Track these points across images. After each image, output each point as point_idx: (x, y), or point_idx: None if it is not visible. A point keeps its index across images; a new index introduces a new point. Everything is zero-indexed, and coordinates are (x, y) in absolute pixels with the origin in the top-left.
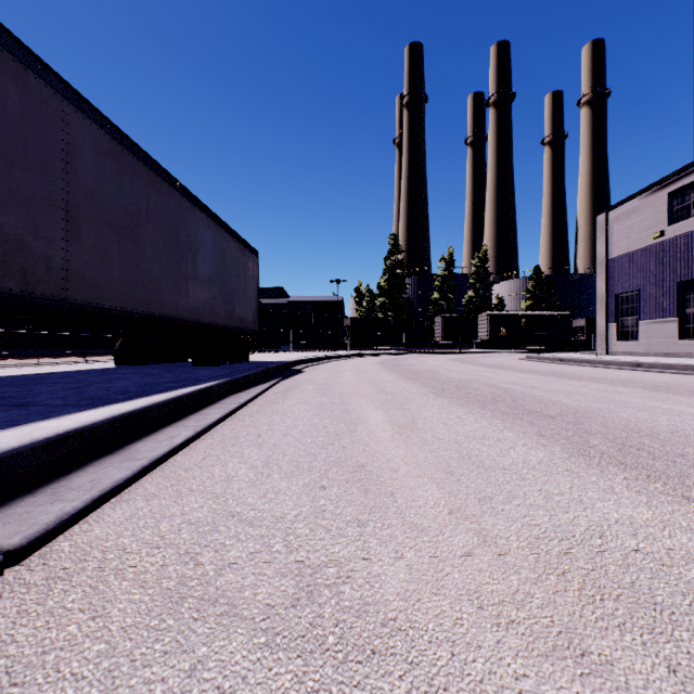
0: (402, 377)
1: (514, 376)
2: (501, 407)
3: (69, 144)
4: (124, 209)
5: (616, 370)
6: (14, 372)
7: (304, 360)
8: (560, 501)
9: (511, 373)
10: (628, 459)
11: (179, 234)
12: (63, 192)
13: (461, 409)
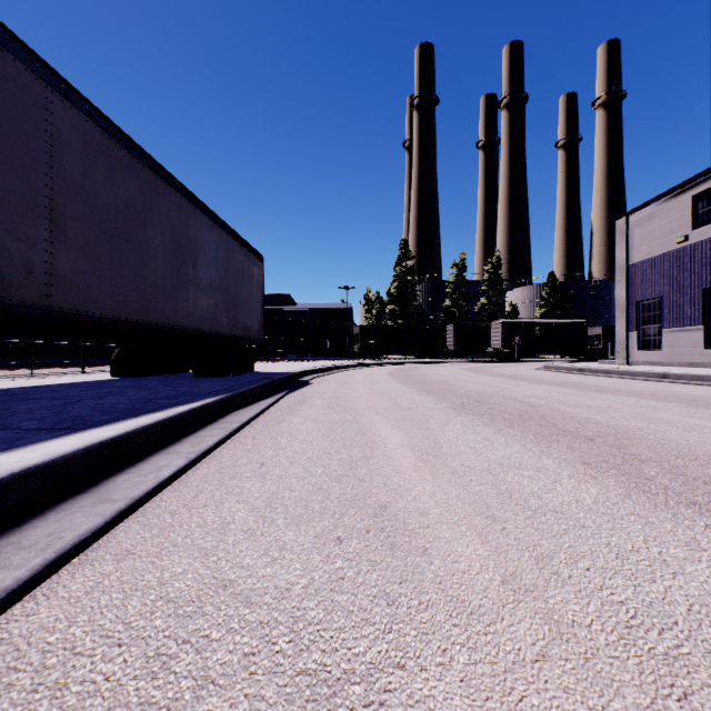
0: (417, 390)
1: (535, 389)
2: (531, 426)
3: (54, 136)
4: (116, 209)
5: (641, 381)
6: (0, 385)
7: (312, 370)
8: (638, 562)
9: (531, 385)
10: (699, 497)
11: (178, 237)
12: (46, 188)
13: (487, 428)
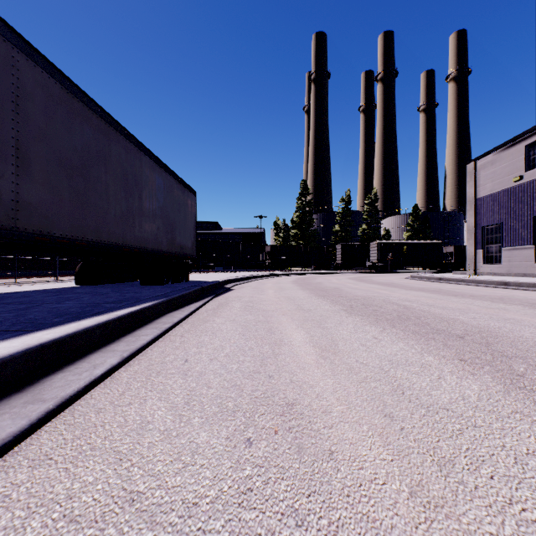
0: (315, 295)
1: (407, 294)
2: (409, 325)
3: (20, 88)
4: (74, 150)
5: (488, 288)
6: None
7: (233, 279)
8: None
9: (403, 291)
10: None
11: (126, 174)
12: (13, 131)
13: (374, 328)
